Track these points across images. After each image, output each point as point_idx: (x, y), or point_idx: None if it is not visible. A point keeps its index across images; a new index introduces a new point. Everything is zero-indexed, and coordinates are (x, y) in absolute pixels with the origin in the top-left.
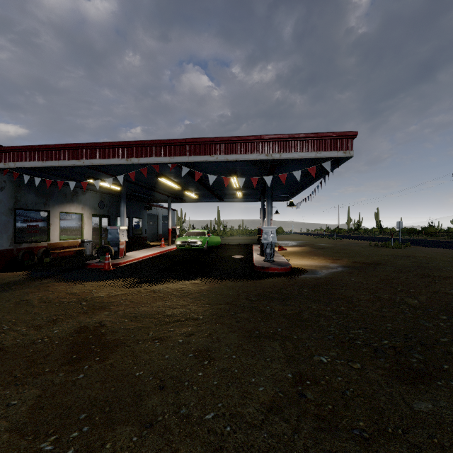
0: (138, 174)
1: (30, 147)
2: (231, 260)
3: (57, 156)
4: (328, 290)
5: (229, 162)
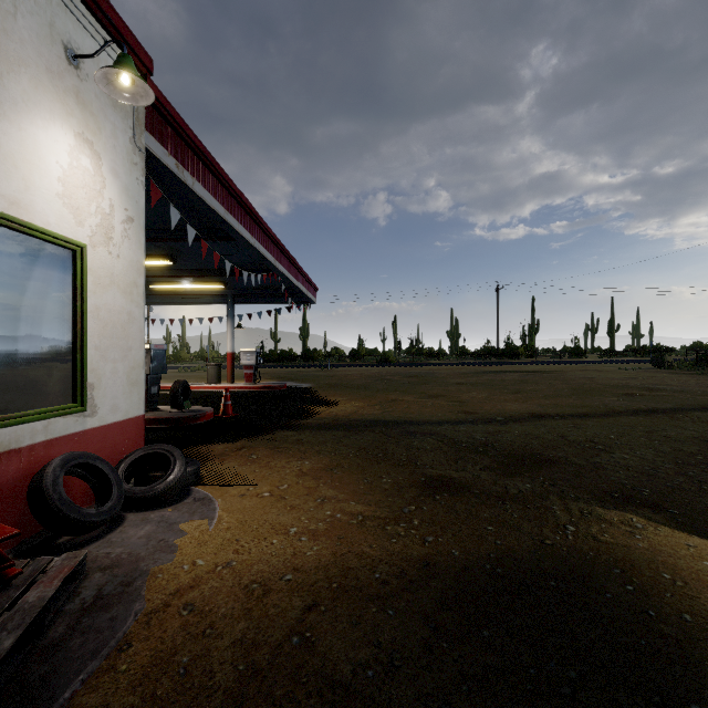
0: (151, 243)
1: (219, 168)
2: (200, 393)
3: (236, 212)
4: (350, 384)
5: (295, 289)
